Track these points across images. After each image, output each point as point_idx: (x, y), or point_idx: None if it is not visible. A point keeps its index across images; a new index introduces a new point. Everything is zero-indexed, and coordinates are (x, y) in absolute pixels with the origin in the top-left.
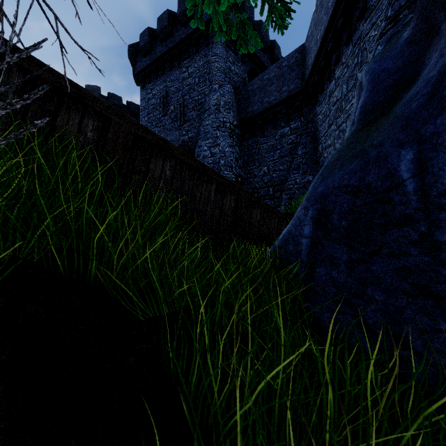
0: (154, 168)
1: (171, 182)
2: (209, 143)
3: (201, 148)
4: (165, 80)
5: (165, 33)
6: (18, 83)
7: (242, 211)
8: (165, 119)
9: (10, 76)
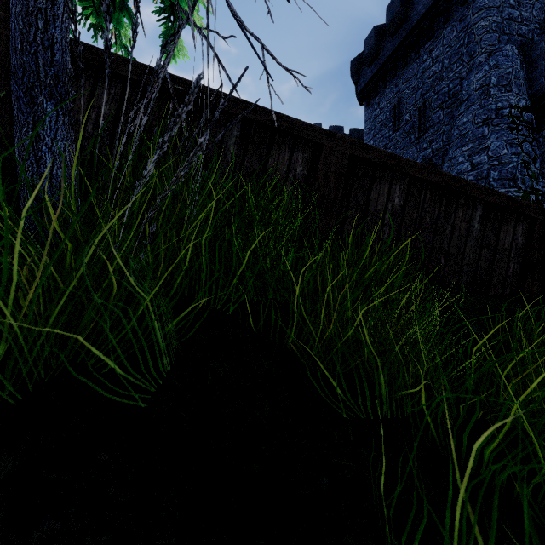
0: (376, 198)
1: (402, 213)
2: (468, 150)
3: (452, 160)
4: (397, 84)
5: (396, 21)
6: (237, 134)
7: (541, 251)
8: (397, 135)
9: (231, 129)
